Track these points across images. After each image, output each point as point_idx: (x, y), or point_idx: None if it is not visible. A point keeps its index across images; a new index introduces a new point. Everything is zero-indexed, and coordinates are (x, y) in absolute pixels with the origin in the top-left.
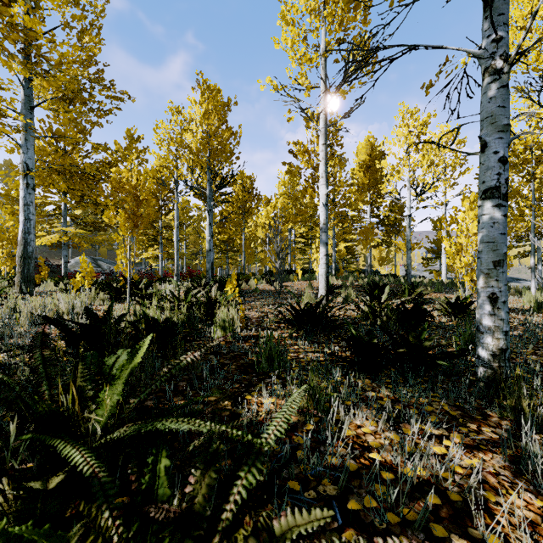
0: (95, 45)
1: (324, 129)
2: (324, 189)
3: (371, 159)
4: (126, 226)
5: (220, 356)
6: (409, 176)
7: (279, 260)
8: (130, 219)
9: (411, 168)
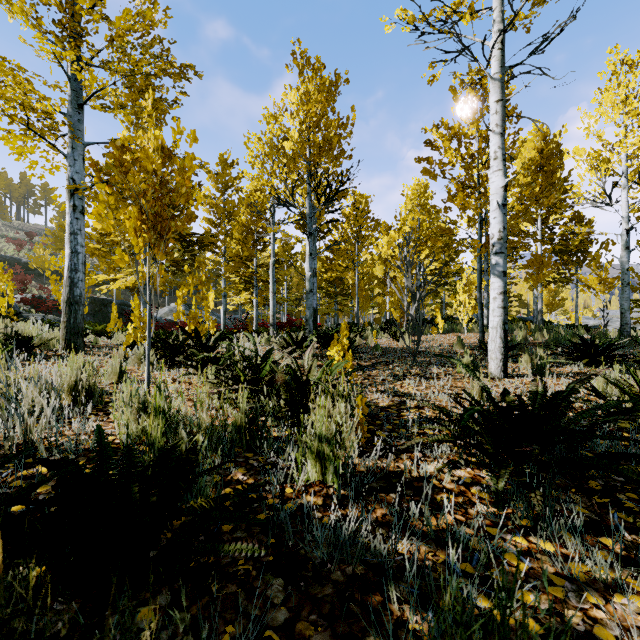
0: (153, 7)
1: (499, 74)
2: (500, 178)
3: (543, 156)
4: (142, 236)
5: (300, 590)
6: (628, 166)
7: (415, 302)
8: (147, 223)
9: (634, 151)
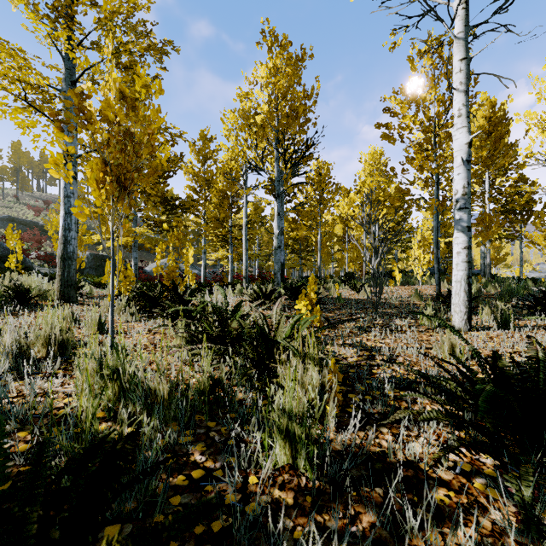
0: None
1: (463, 33)
2: (464, 135)
3: (491, 123)
4: (105, 189)
5: None
6: None
7: (377, 257)
8: (109, 174)
9: None
